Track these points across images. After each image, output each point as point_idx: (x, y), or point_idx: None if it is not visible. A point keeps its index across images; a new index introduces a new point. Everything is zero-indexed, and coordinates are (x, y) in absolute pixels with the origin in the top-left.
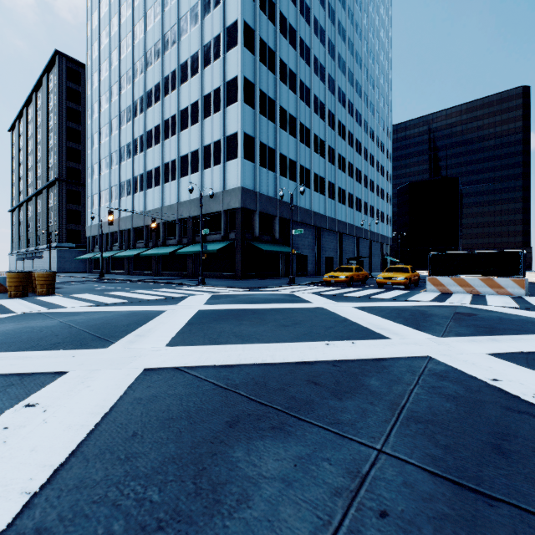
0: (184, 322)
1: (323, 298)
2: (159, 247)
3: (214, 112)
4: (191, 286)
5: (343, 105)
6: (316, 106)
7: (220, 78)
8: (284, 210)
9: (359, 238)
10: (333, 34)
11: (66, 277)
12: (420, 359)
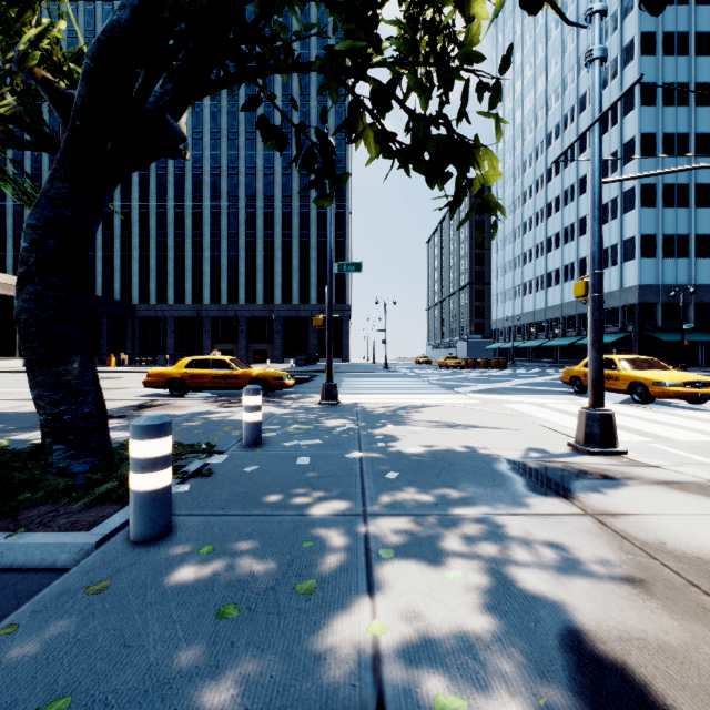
0: None
1: None
2: (558, 339)
3: (611, 219)
4: None
5: None
6: None
7: (617, 189)
8: (704, 294)
9: None
10: None
11: None
12: None
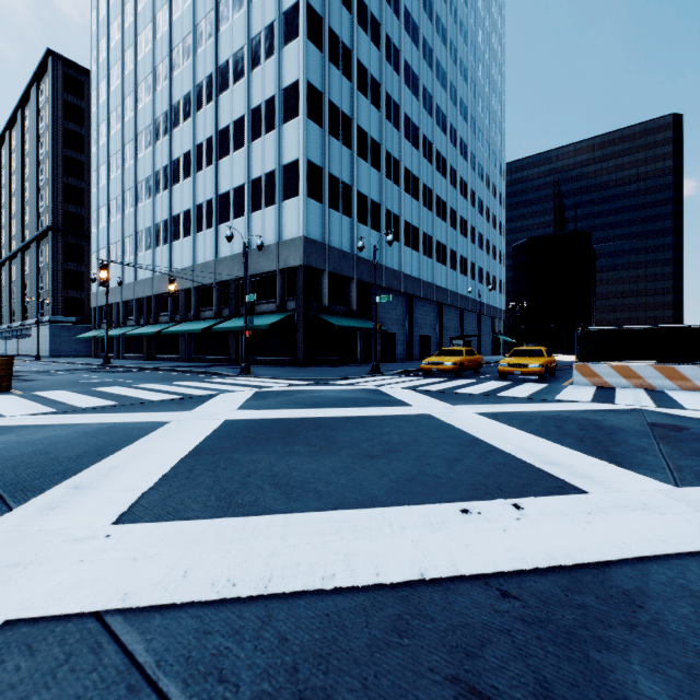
0: (187, 448)
1: (425, 397)
2: (189, 322)
3: (266, 132)
4: (230, 377)
5: (444, 131)
6: (407, 129)
7: (274, 84)
8: (364, 270)
9: (463, 311)
10: (431, 33)
11: (58, 363)
12: (693, 560)
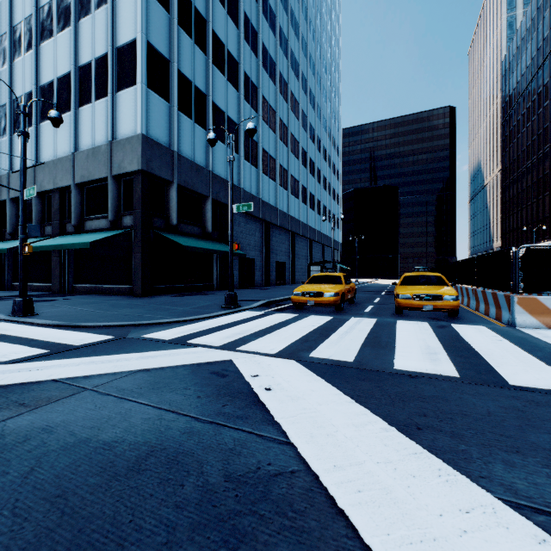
0: None
1: (383, 434)
2: (4, 241)
3: (96, 6)
4: None
5: (297, 76)
6: (265, 60)
7: None
8: (221, 190)
9: (312, 241)
10: None
11: None
12: None
